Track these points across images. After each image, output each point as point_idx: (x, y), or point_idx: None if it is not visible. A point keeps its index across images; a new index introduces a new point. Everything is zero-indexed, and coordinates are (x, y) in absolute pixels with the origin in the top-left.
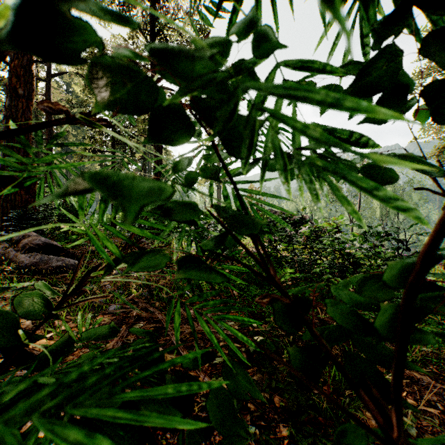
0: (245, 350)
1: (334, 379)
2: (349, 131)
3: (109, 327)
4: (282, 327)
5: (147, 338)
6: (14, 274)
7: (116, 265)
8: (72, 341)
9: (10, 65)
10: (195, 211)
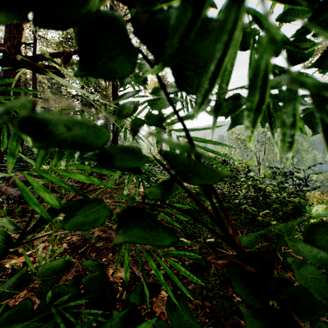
0: (182, 264)
1: None
2: (300, 74)
3: (64, 261)
4: (241, 297)
5: (97, 272)
6: (4, 204)
7: (52, 217)
8: (28, 276)
9: (4, 46)
10: (137, 158)
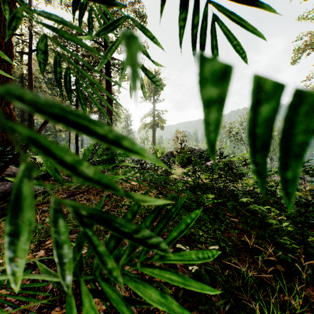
0: None
1: None
2: None
3: None
4: None
5: None
6: None
7: None
8: None
9: None
10: None
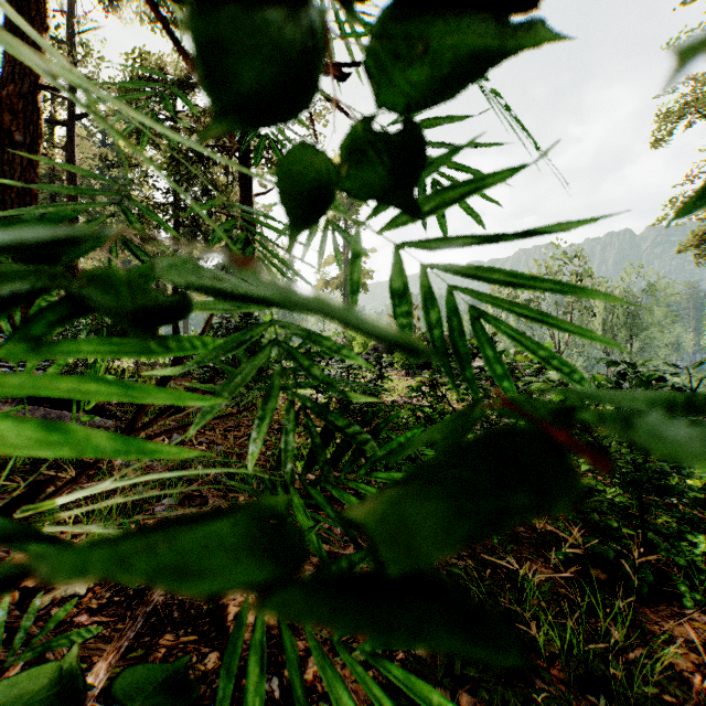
0: None
1: (571, 653)
2: None
3: (55, 675)
4: None
5: None
6: None
7: None
8: None
9: (2, 92)
10: None
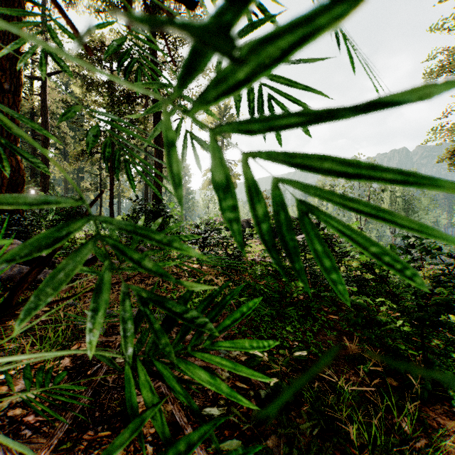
0: (255, 395)
1: (376, 444)
2: None
3: None
4: None
5: None
6: None
7: None
8: None
9: None
10: None
